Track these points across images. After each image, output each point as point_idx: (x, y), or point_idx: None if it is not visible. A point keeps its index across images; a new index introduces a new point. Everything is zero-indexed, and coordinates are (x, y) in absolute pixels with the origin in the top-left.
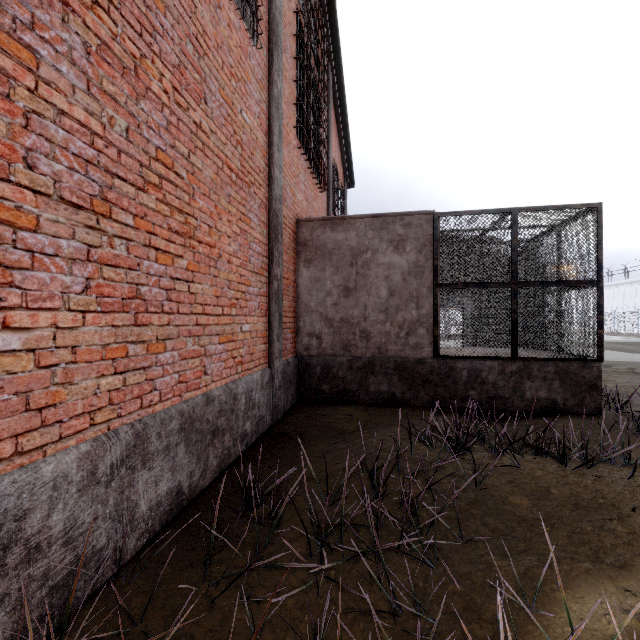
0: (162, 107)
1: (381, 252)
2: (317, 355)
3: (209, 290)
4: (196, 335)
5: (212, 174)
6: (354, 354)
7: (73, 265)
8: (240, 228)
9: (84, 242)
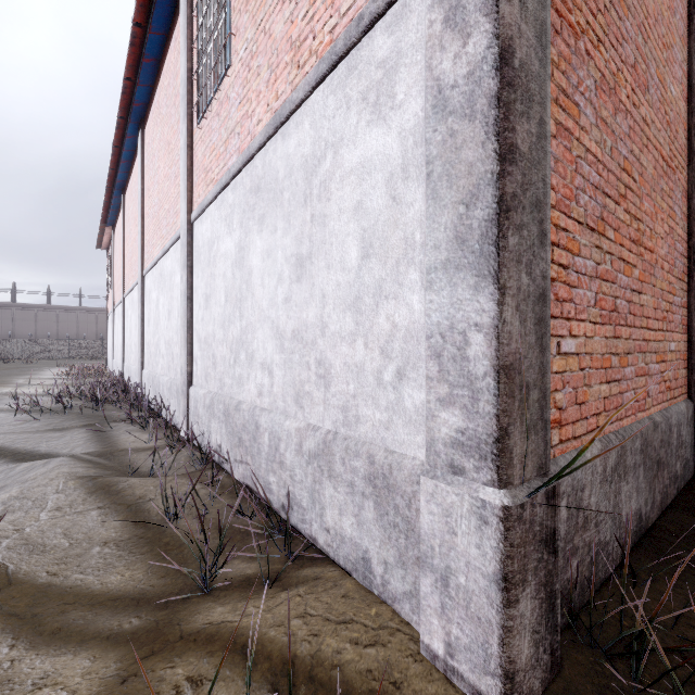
0: (625, 114)
1: None
2: None
3: (649, 301)
4: (642, 351)
5: (651, 170)
6: None
7: (590, 282)
8: (668, 226)
9: (594, 261)
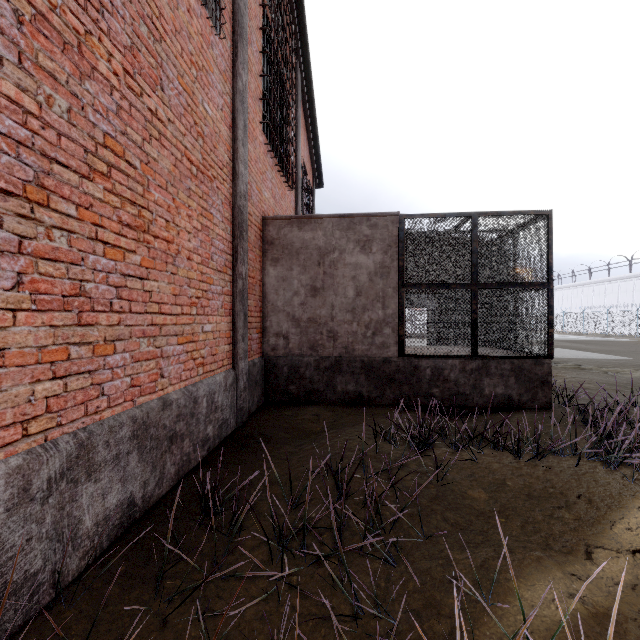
0: (111, 90)
1: (348, 252)
2: (284, 355)
3: (166, 288)
4: (151, 336)
5: (170, 165)
6: (321, 354)
7: (1, 258)
8: (201, 224)
9: (15, 232)
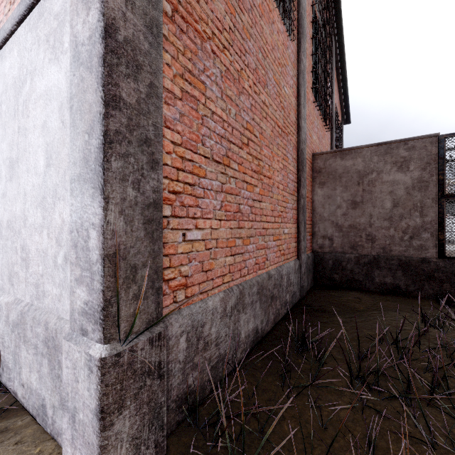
0: (248, 96)
1: (385, 172)
2: (329, 252)
3: (268, 206)
4: (263, 235)
5: (270, 132)
6: (360, 252)
7: (216, 194)
8: (283, 164)
9: (220, 181)
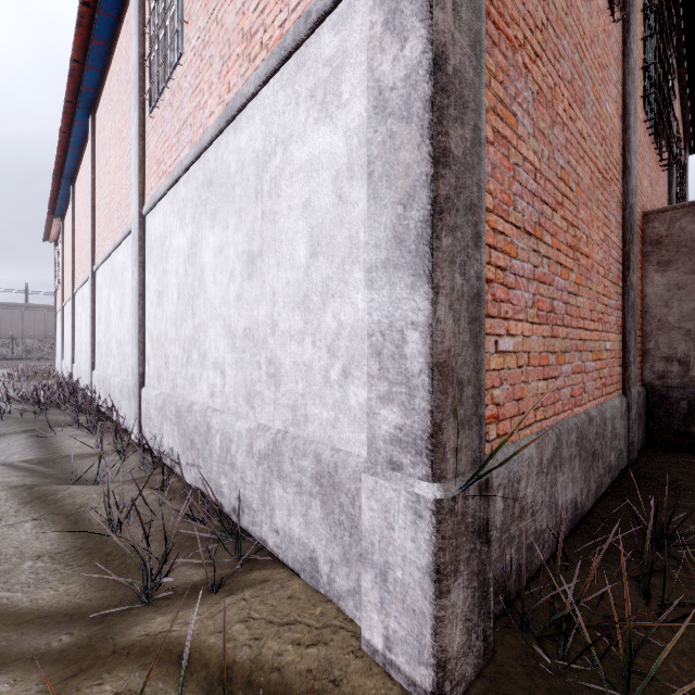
0: (562, 127)
1: None
2: (679, 386)
3: (586, 304)
4: (579, 350)
5: (587, 180)
6: None
7: (528, 284)
8: (603, 234)
9: (531, 264)
